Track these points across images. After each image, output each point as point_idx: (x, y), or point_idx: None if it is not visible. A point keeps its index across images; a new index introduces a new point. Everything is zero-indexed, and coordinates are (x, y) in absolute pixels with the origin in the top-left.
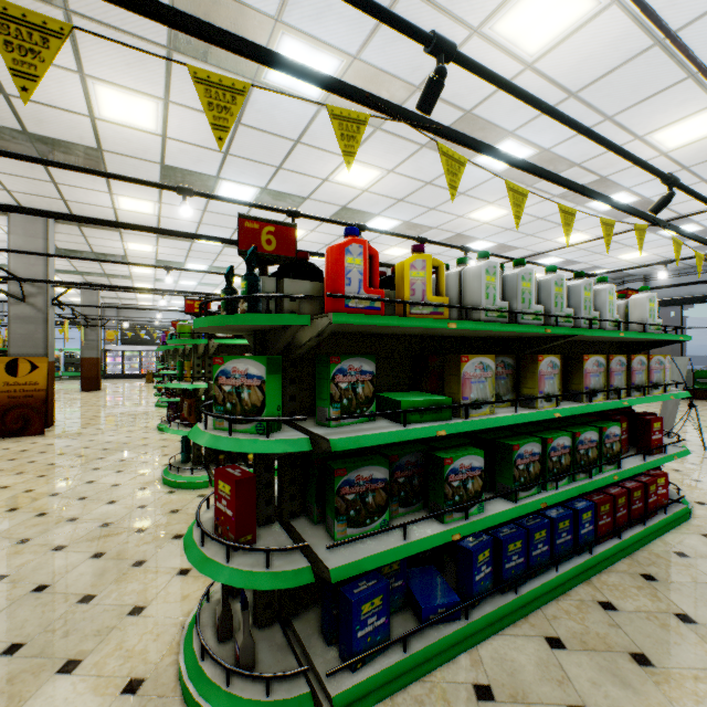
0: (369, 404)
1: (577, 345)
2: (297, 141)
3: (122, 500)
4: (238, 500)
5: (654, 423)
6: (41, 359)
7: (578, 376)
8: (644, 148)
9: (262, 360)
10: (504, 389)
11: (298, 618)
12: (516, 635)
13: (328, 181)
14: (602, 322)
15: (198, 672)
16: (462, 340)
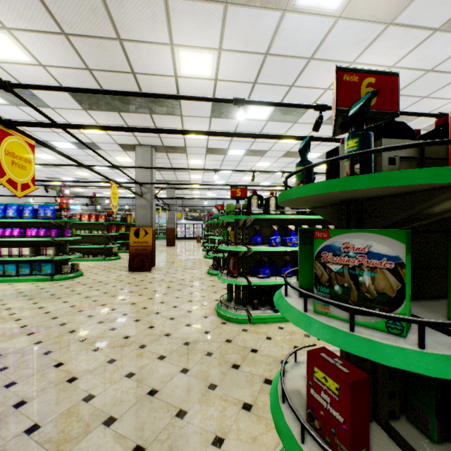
0: None
1: None
2: (310, 58)
3: (194, 325)
4: (351, 407)
5: None
6: (149, 229)
7: None
8: None
9: (397, 235)
10: None
11: None
12: None
13: (329, 90)
14: None
15: None
16: None
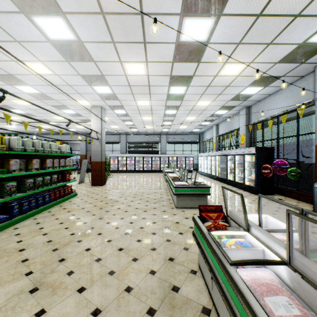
0: None
1: (49, 156)
2: None
3: None
4: None
5: (67, 174)
6: None
7: (45, 164)
8: (74, 102)
9: None
10: (23, 167)
11: None
12: (26, 221)
13: None
14: (52, 151)
15: None
16: (10, 155)
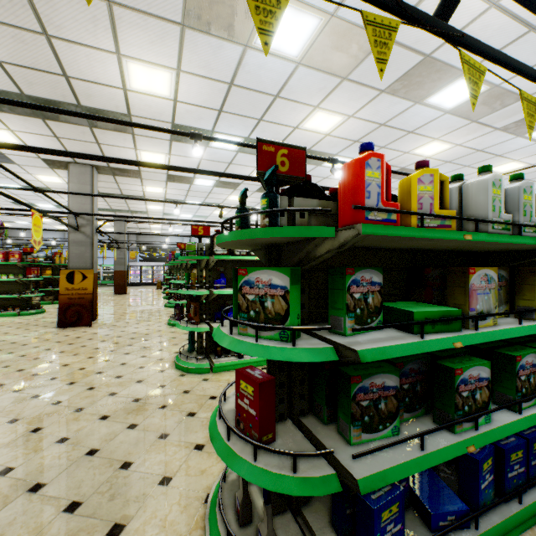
0: (377, 314)
1: None
2: (276, 96)
3: (146, 380)
4: (261, 402)
5: None
6: (89, 271)
7: None
8: None
9: (285, 271)
10: (497, 300)
11: (307, 507)
12: None
13: (298, 129)
14: None
15: None
16: (446, 254)
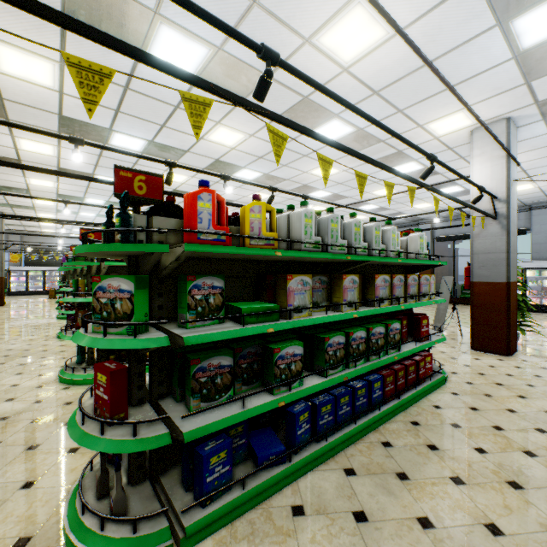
0: (219, 311)
1: (376, 267)
2: (177, 107)
3: (19, 398)
4: (112, 387)
5: (423, 320)
6: None
7: (372, 289)
8: (424, 133)
9: (131, 278)
10: (321, 298)
11: (165, 474)
12: (325, 470)
13: (204, 139)
14: (388, 252)
15: (78, 524)
16: (294, 264)
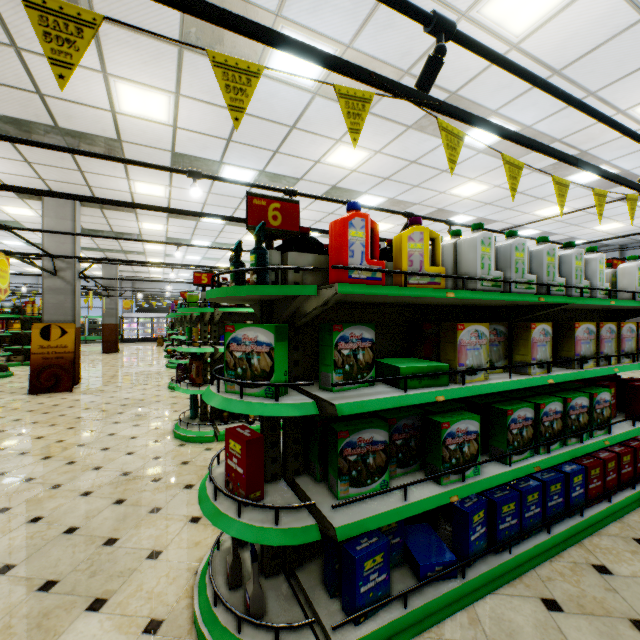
0: (369, 370)
1: (563, 312)
2: (293, 127)
3: (139, 452)
4: (248, 459)
5: None
6: (70, 325)
7: (568, 343)
8: (626, 122)
9: (271, 328)
10: (496, 355)
11: (302, 569)
12: (511, 595)
13: (320, 163)
14: (592, 290)
15: (211, 617)
16: (453, 309)
